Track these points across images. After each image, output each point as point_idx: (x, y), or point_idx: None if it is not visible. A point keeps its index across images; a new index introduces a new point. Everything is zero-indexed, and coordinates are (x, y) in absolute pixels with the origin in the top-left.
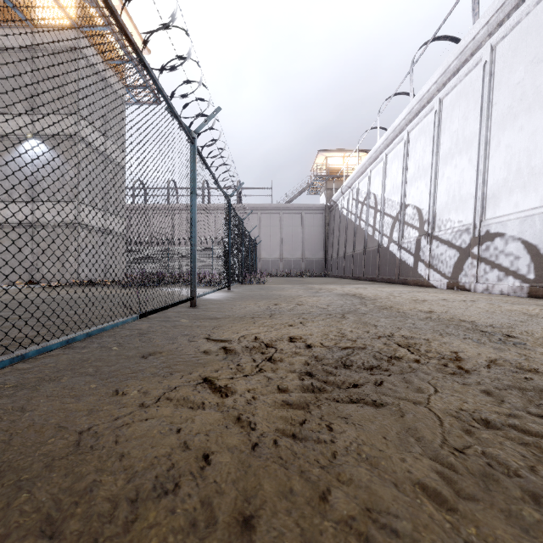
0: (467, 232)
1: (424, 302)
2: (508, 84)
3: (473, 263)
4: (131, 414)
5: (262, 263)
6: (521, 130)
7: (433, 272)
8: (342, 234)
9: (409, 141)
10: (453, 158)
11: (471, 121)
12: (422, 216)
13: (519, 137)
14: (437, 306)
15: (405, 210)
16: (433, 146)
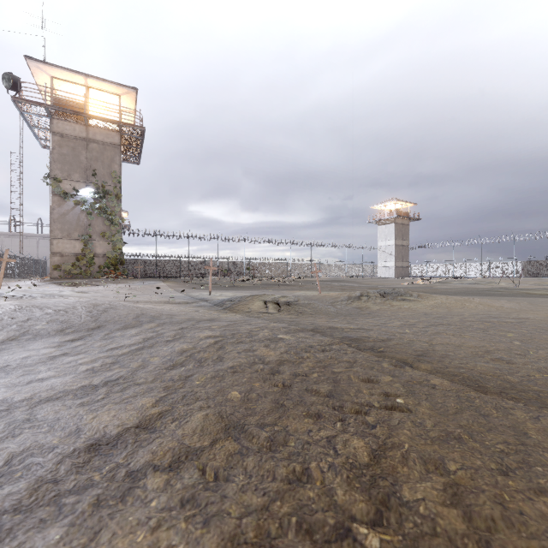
0: None
1: None
2: None
3: None
4: None
5: None
6: None
7: None
8: None
9: None
10: None
11: None
12: None
13: None
14: None
15: None
16: None
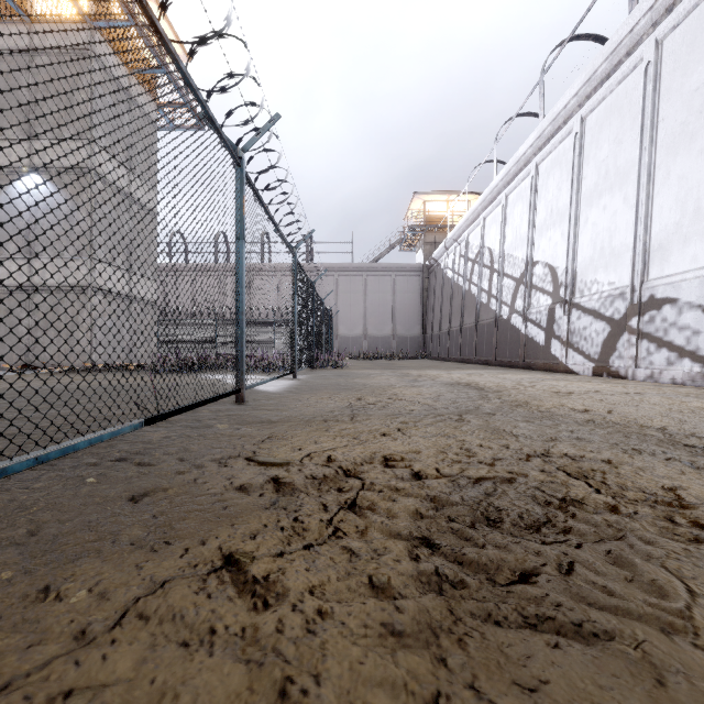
0: (622, 297)
1: (571, 395)
2: (682, 91)
3: (631, 340)
4: (42, 670)
5: (340, 341)
6: (701, 154)
7: (573, 353)
8: (446, 303)
9: (538, 176)
10: (601, 196)
11: (627, 146)
12: (556, 277)
13: (698, 165)
14: (593, 402)
15: (533, 270)
16: (573, 181)
